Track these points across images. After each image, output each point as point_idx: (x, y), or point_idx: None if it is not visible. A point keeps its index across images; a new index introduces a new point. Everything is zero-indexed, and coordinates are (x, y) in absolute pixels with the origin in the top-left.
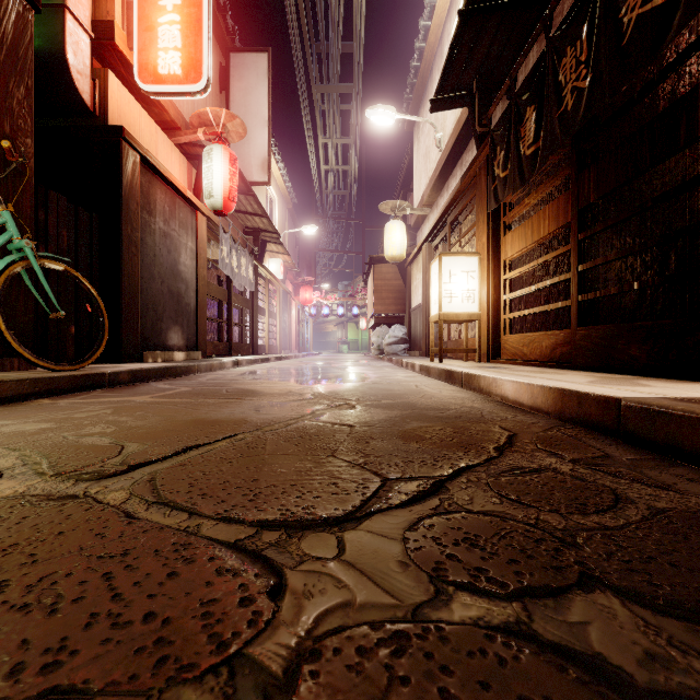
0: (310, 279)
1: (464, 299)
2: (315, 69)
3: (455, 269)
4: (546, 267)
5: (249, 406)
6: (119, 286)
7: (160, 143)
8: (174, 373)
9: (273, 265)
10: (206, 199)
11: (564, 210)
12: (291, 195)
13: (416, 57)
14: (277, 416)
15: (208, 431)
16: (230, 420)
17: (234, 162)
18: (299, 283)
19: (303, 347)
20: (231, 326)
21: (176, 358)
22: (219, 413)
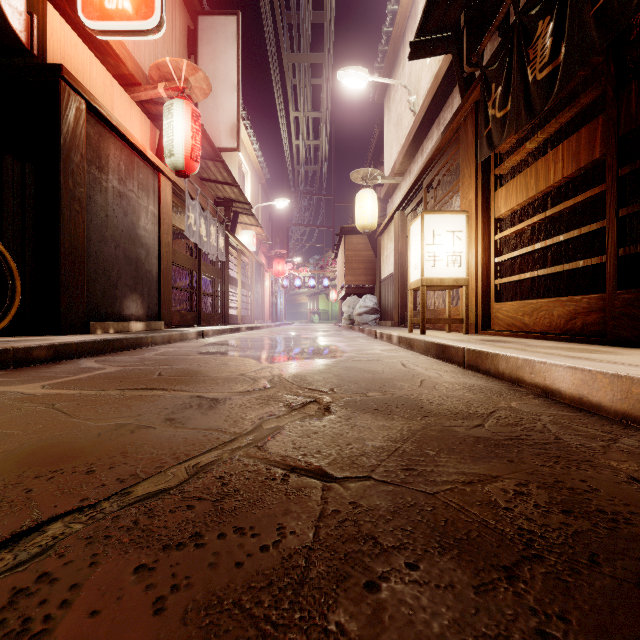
0: (282, 252)
1: (449, 262)
2: (286, 40)
3: (439, 229)
4: (540, 227)
5: (165, 406)
6: (57, 246)
7: (116, 97)
8: (119, 346)
9: (246, 237)
10: (166, 158)
11: (589, 145)
12: (264, 170)
13: (388, 21)
14: (192, 436)
15: (1, 502)
16: (95, 452)
17: (197, 119)
18: (272, 256)
19: (276, 317)
20: (200, 296)
21: (133, 328)
22: (96, 428)
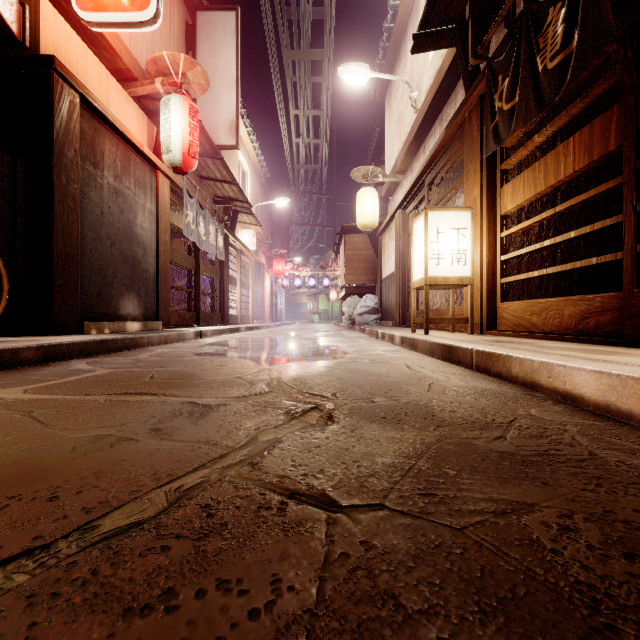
0: (282, 251)
1: (454, 260)
2: (286, 37)
3: (443, 226)
4: (547, 224)
5: (152, 414)
6: (50, 244)
7: (112, 92)
8: (113, 347)
9: (246, 236)
10: (163, 154)
11: (603, 136)
12: (264, 169)
13: (389, 17)
14: (178, 450)
15: None
16: (64, 471)
17: (195, 114)
18: (272, 256)
19: (276, 317)
20: (199, 295)
21: (129, 328)
22: (72, 441)
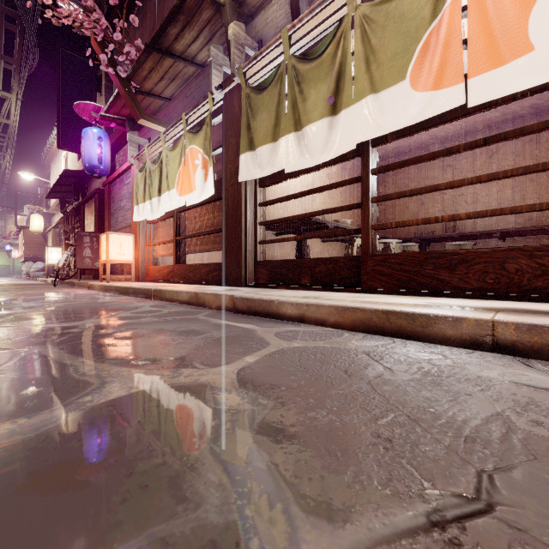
0: None
1: (56, 260)
2: None
3: (53, 251)
4: None
5: None
6: None
7: None
8: None
9: None
10: None
11: None
12: None
13: (48, 148)
14: None
15: None
16: None
17: None
18: None
19: None
20: None
21: None
22: None
